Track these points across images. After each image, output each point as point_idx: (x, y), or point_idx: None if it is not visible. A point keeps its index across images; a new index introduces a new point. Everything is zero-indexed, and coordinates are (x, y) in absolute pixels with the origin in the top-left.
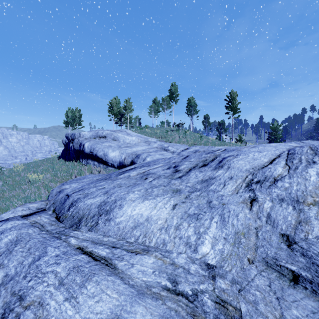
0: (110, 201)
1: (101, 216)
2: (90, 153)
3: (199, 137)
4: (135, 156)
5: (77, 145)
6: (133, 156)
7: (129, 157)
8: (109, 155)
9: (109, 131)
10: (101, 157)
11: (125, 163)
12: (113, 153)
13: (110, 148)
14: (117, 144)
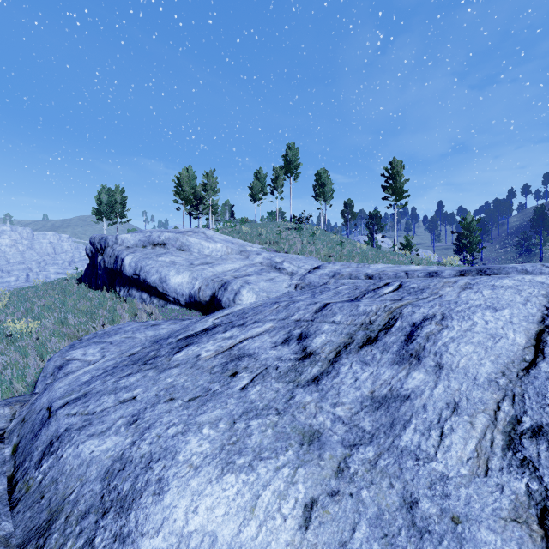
0: (136, 459)
1: (105, 518)
2: (134, 277)
3: (337, 244)
4: (219, 286)
5: (110, 260)
6: (215, 285)
7: (209, 286)
8: (170, 282)
9: (172, 234)
10: (155, 284)
11: (201, 298)
12: (178, 277)
13: (172, 268)
14: (187, 259)
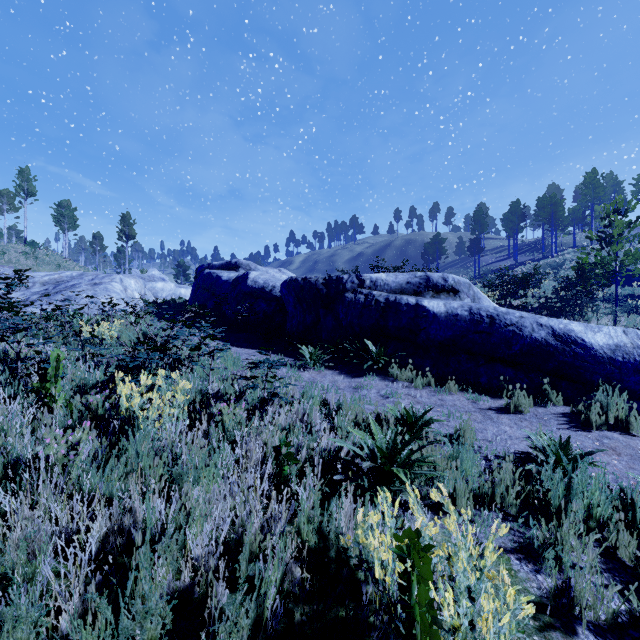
0: None
1: None
2: None
3: (57, 266)
4: None
5: None
6: None
7: None
8: None
9: None
10: None
11: None
12: None
13: None
14: None
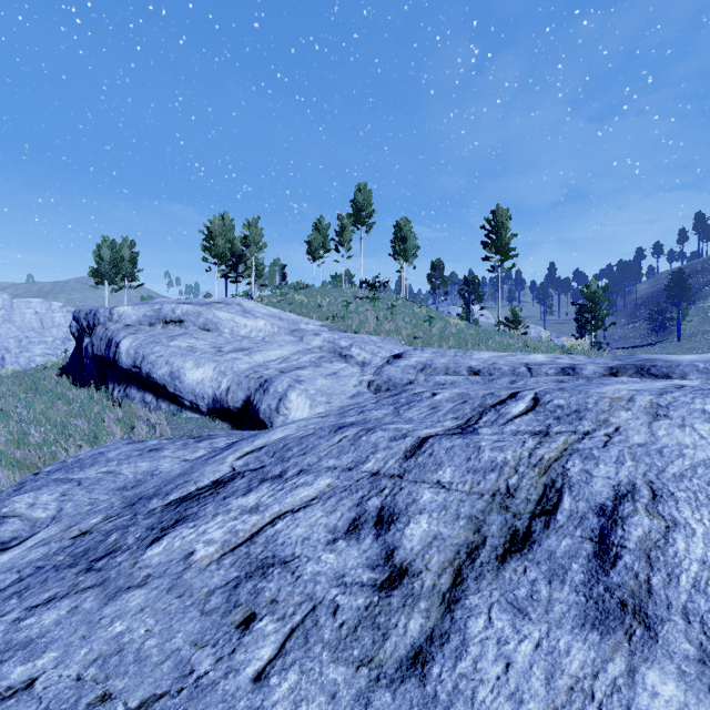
0: None
1: None
2: (133, 370)
3: (425, 320)
4: (257, 385)
5: (101, 345)
6: (251, 385)
7: (241, 386)
8: (185, 378)
9: (192, 307)
10: (163, 382)
11: (230, 403)
12: (197, 371)
13: (189, 357)
14: (214, 343)
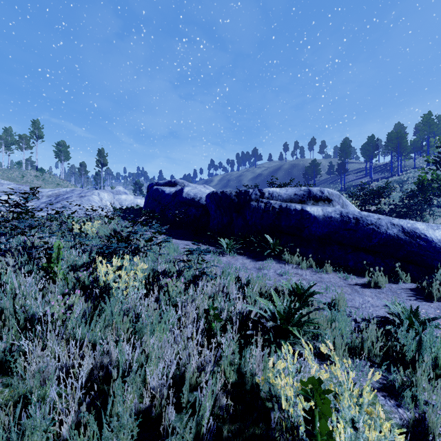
0: None
1: None
2: None
3: (57, 185)
4: None
5: None
6: None
7: None
8: None
9: None
10: None
11: None
12: None
13: None
14: None
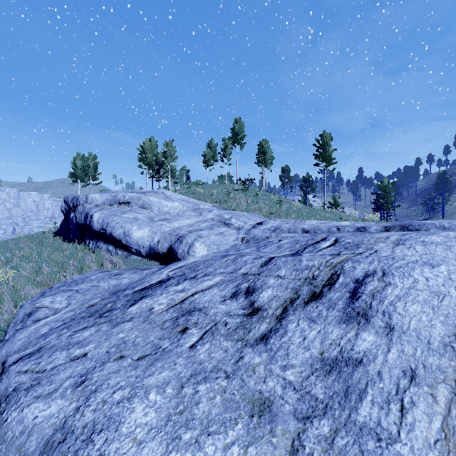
0: (78, 430)
1: None
2: (101, 231)
3: (277, 202)
4: (175, 239)
5: (81, 217)
6: (172, 239)
7: (166, 240)
8: (133, 236)
9: (135, 194)
10: (119, 238)
11: (159, 250)
12: (139, 231)
13: (135, 224)
14: (148, 215)
